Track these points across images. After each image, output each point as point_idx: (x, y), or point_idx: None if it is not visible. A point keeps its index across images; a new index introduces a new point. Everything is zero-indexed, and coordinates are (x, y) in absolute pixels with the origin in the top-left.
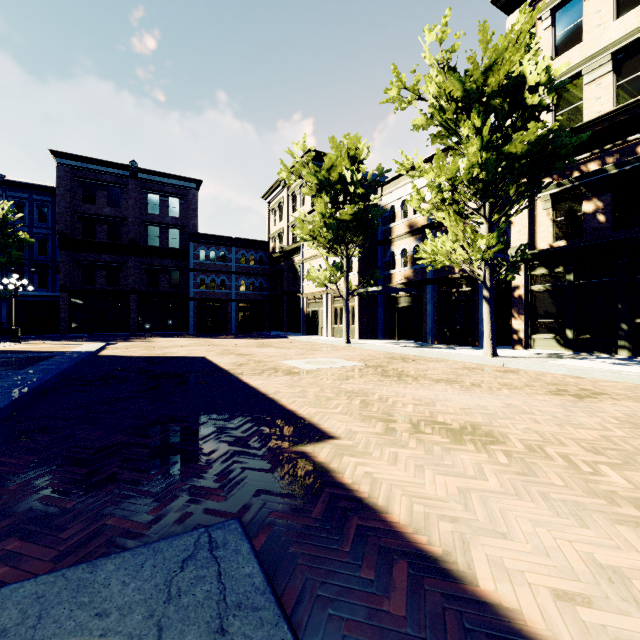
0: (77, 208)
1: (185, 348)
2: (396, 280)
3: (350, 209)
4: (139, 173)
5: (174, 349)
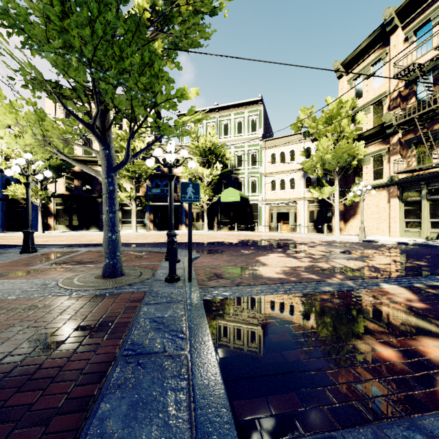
0: None
1: None
2: None
3: None
4: None
5: None
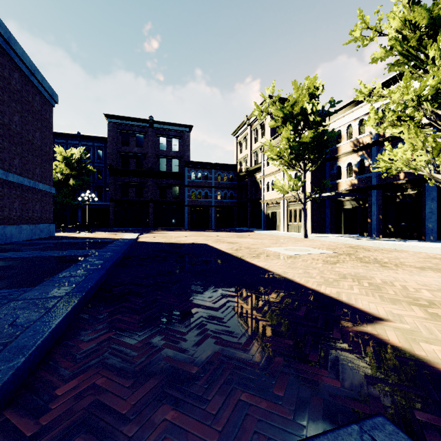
0: (119, 149)
1: (189, 238)
2: (342, 187)
3: (310, 133)
4: (154, 124)
5: (182, 238)
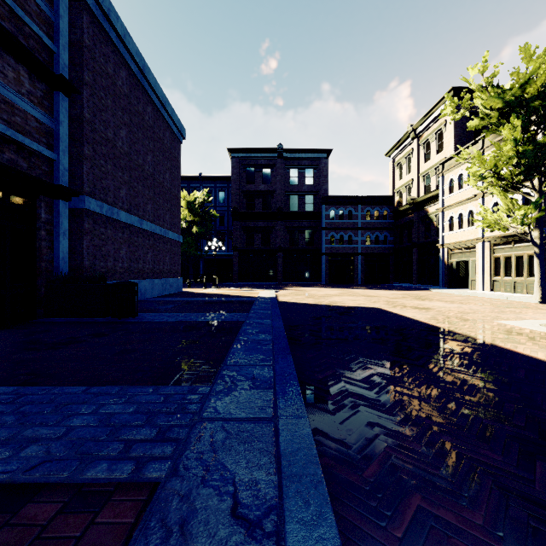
0: (243, 188)
1: (343, 298)
2: None
3: None
4: (283, 153)
5: (334, 298)
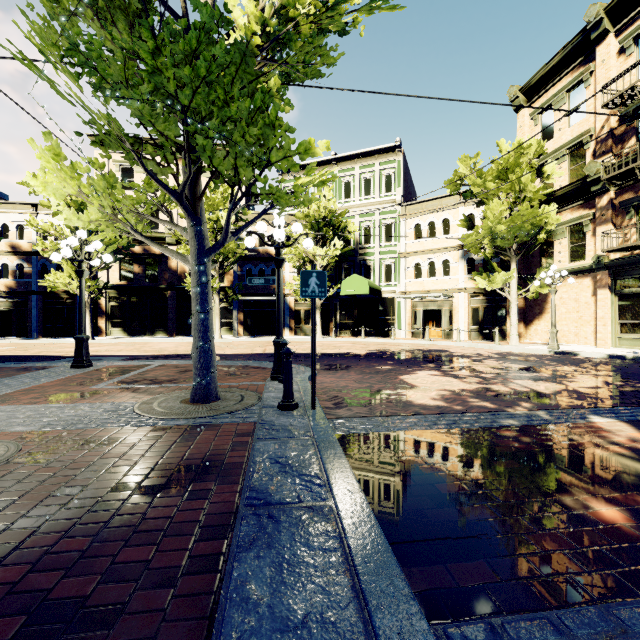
0: None
1: None
2: None
3: None
4: None
5: None
